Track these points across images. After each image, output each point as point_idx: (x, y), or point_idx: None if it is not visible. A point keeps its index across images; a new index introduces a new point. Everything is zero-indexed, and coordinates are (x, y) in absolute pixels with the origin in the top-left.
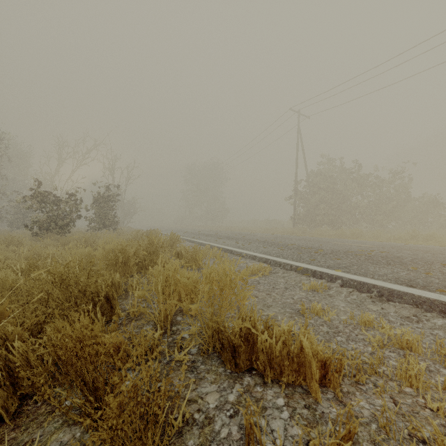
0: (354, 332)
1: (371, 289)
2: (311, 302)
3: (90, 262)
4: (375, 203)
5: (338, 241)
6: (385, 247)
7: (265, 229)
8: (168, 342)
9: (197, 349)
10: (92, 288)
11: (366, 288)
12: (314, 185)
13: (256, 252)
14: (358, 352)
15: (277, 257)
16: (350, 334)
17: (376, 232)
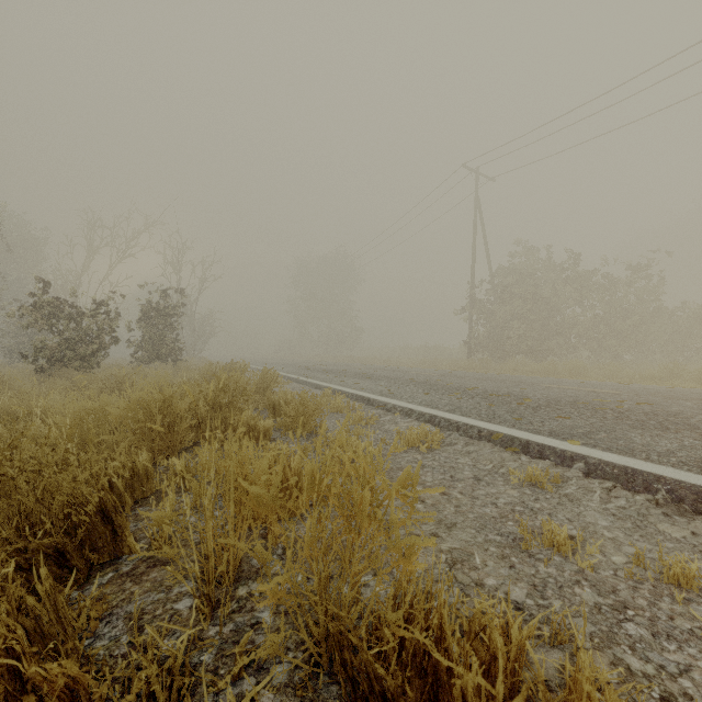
0: (661, 608)
1: (653, 485)
2: (535, 516)
3: (67, 435)
4: (603, 318)
5: (550, 382)
6: (638, 393)
7: (422, 361)
8: (222, 639)
9: (289, 667)
10: (64, 496)
11: (640, 481)
12: (503, 290)
13: (413, 403)
14: (701, 685)
15: (451, 413)
16: (654, 615)
17: (609, 366)
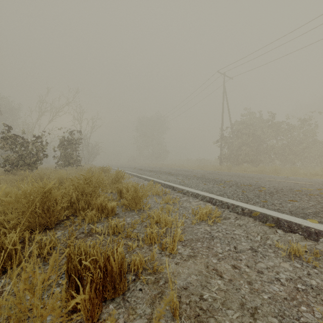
0: None
1: None
2: (320, 297)
3: None
4: (287, 145)
5: (268, 177)
6: None
7: (197, 166)
8: None
9: None
10: None
11: None
12: (237, 131)
13: (198, 189)
14: None
15: (222, 196)
16: None
17: (293, 169)
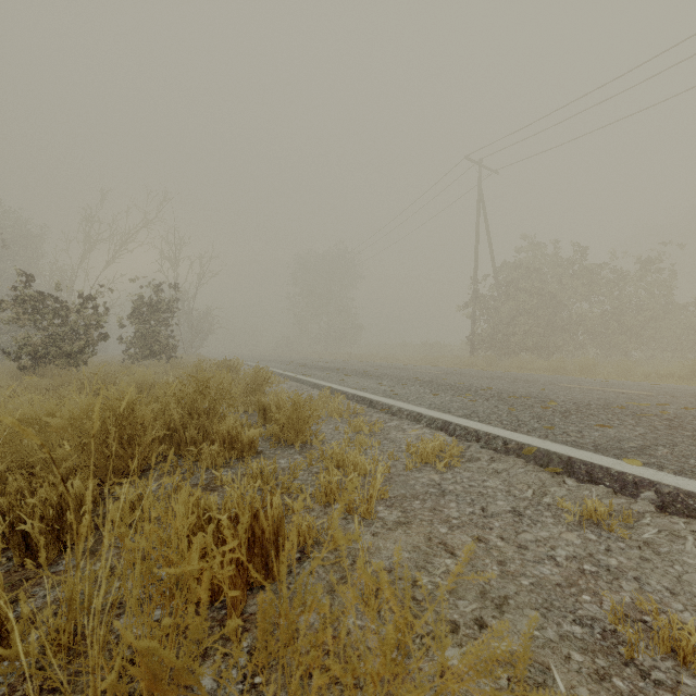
0: None
1: None
2: (618, 582)
3: None
4: (612, 314)
5: (567, 381)
6: (674, 394)
7: (423, 358)
8: None
9: None
10: None
11: None
12: (507, 285)
13: (421, 406)
14: None
15: (467, 418)
16: None
17: (623, 364)
